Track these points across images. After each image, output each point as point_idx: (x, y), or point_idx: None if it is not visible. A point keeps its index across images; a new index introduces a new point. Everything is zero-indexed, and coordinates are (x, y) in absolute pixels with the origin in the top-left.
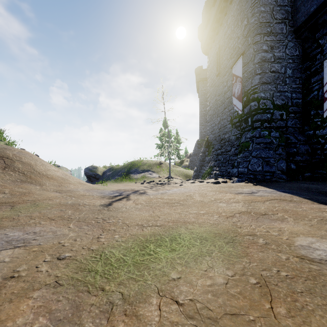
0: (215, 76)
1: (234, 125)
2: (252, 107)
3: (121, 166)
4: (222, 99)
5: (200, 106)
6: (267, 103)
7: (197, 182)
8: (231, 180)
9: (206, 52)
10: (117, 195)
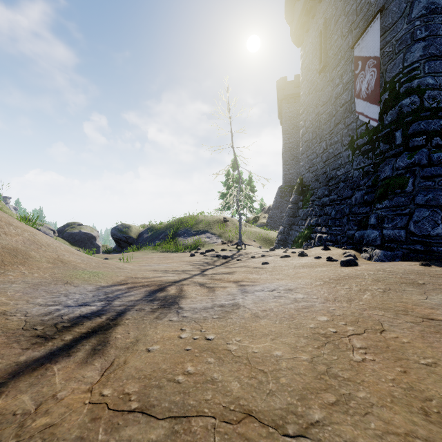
0: (317, 75)
1: (358, 150)
2: (406, 107)
3: (165, 224)
4: (331, 109)
5: (284, 135)
6: (440, 97)
7: (294, 256)
8: (364, 252)
9: (299, 42)
10: (86, 316)
